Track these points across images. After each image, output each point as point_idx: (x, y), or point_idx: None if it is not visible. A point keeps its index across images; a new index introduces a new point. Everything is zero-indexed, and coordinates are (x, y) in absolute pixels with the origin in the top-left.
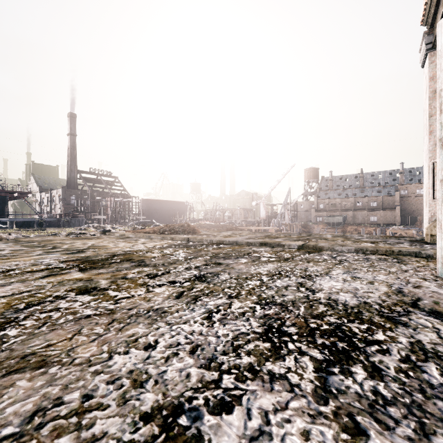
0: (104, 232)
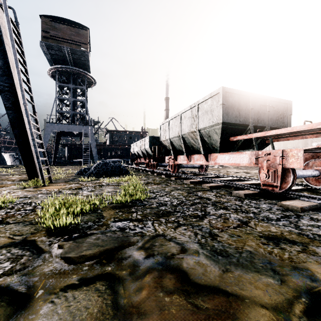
0: (221, 166)
